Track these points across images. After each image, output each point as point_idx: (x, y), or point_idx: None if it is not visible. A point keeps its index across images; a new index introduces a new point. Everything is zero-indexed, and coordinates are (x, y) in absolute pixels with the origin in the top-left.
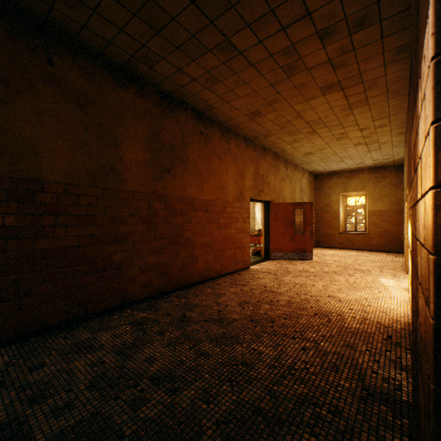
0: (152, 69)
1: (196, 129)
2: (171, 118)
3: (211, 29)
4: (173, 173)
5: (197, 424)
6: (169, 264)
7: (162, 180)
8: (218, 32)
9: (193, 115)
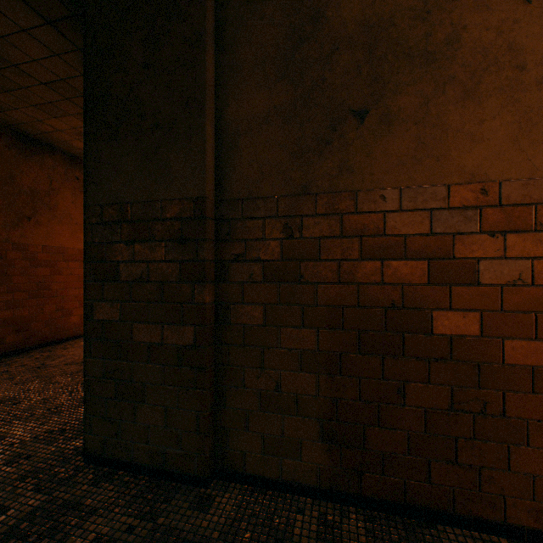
0: (4, 114)
1: (69, 174)
2: (33, 161)
3: (69, 103)
4: (36, 221)
5: (32, 412)
6: (31, 318)
7: (20, 227)
8: (77, 106)
9: (66, 159)
